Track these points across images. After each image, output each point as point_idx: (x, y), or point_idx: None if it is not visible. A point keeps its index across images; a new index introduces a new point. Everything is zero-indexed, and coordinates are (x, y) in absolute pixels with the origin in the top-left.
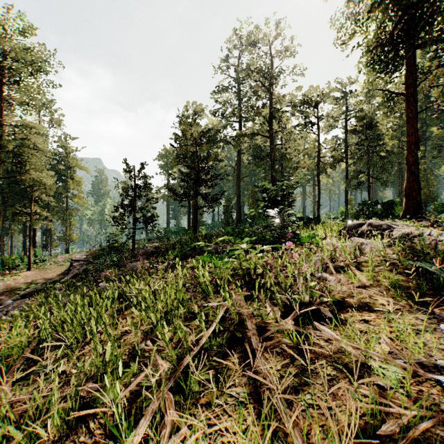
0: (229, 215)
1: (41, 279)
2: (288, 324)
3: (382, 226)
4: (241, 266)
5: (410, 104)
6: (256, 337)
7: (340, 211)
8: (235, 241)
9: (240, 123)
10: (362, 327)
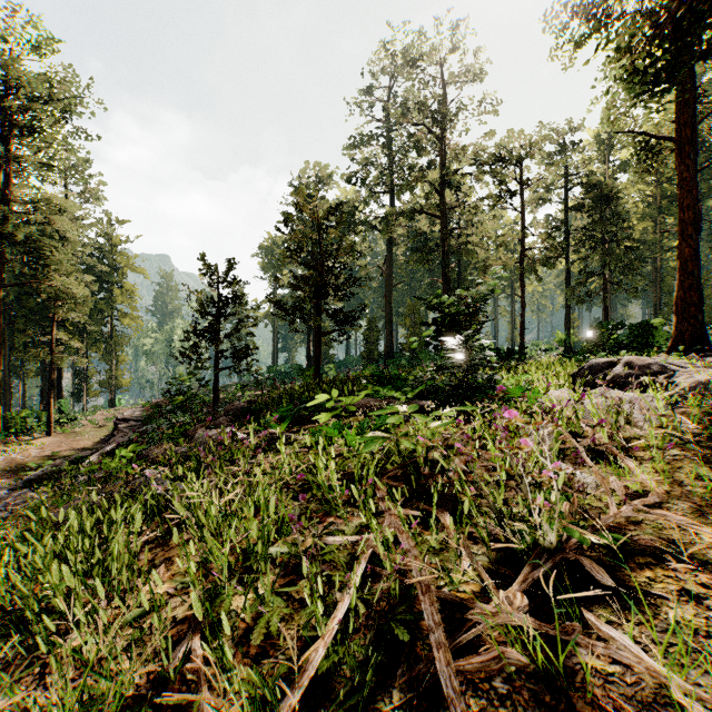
0: (374, 345)
1: (67, 450)
2: (526, 622)
3: (651, 367)
4: (398, 446)
5: (684, 156)
6: (446, 655)
7: (558, 338)
8: (386, 393)
9: (391, 194)
10: (693, 619)
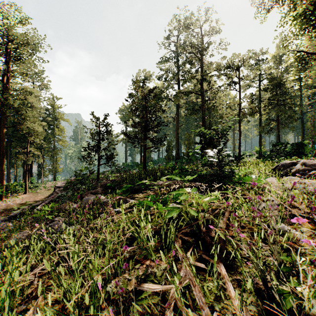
0: (171, 153)
1: (33, 200)
2: None
3: (315, 165)
4: (187, 212)
5: None
6: None
7: (255, 150)
8: (177, 178)
9: (178, 84)
10: None
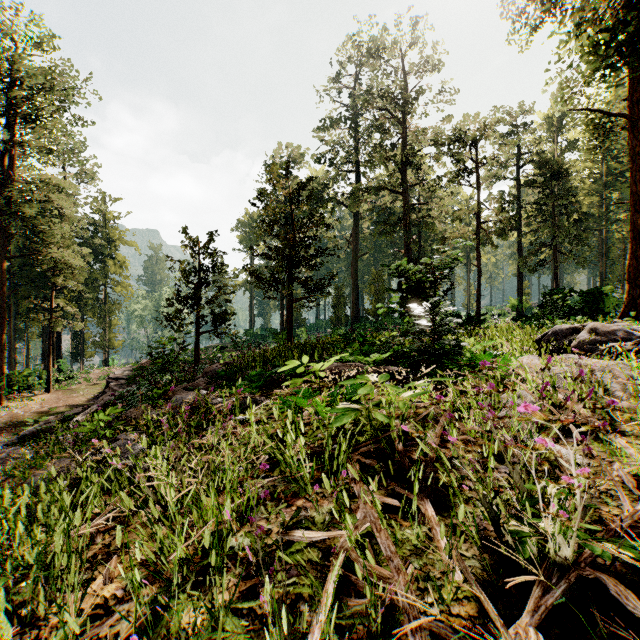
0: (342, 311)
1: (64, 406)
2: None
3: (616, 333)
4: (370, 418)
5: (636, 132)
6: None
7: (511, 304)
8: (354, 359)
9: (357, 173)
10: None
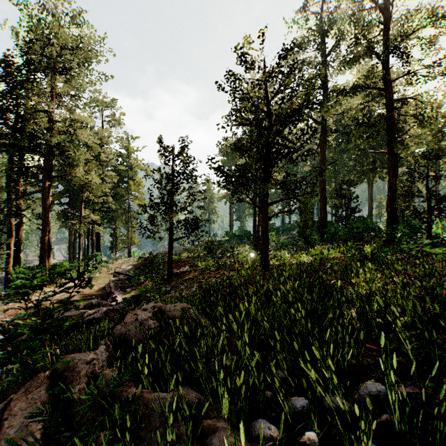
0: (308, 216)
1: (79, 294)
2: None
3: None
4: None
5: None
6: None
7: None
8: None
9: (325, 88)
10: None
